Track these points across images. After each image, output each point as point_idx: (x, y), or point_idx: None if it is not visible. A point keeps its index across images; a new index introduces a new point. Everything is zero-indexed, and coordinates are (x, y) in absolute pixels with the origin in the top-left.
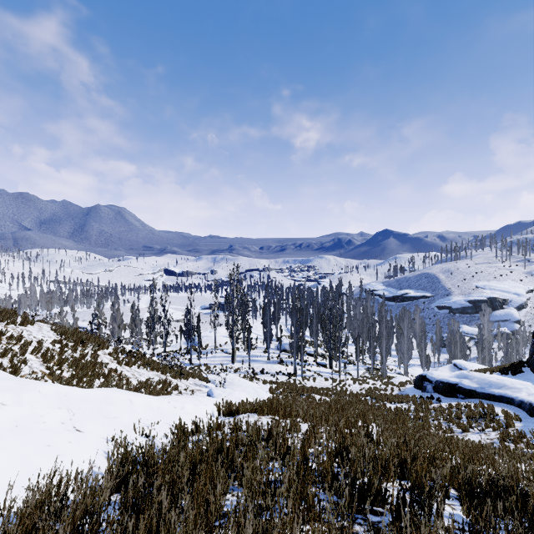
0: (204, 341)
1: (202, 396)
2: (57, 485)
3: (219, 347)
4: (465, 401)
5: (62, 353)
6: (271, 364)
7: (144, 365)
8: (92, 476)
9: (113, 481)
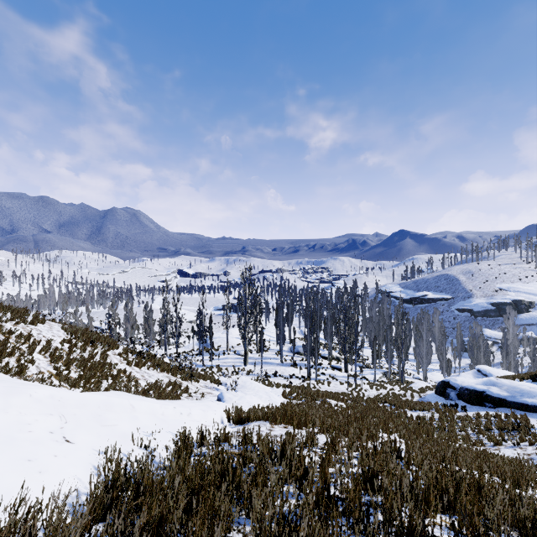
0: (216, 342)
1: (211, 401)
2: (23, 516)
3: (232, 349)
4: (494, 411)
5: (71, 353)
6: (284, 366)
7: (154, 367)
8: (56, 513)
9: (84, 520)
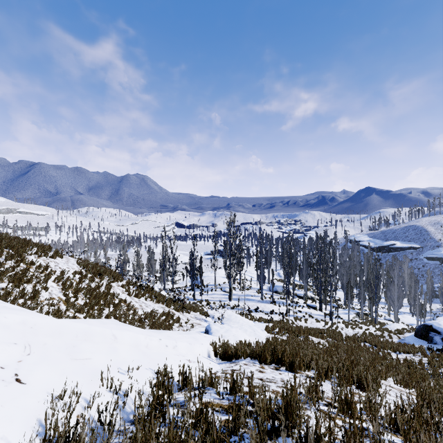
0: (205, 280)
1: (198, 333)
2: None
3: (218, 286)
4: None
5: (80, 282)
6: (264, 303)
7: (151, 298)
8: None
9: None
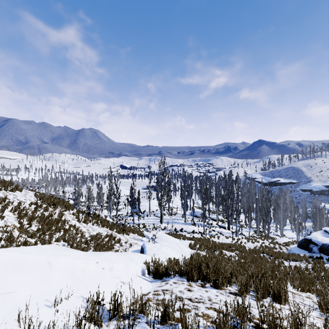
0: (142, 208)
1: (134, 253)
2: None
3: (152, 212)
4: None
5: (34, 212)
6: (187, 225)
7: (97, 223)
8: None
9: None
